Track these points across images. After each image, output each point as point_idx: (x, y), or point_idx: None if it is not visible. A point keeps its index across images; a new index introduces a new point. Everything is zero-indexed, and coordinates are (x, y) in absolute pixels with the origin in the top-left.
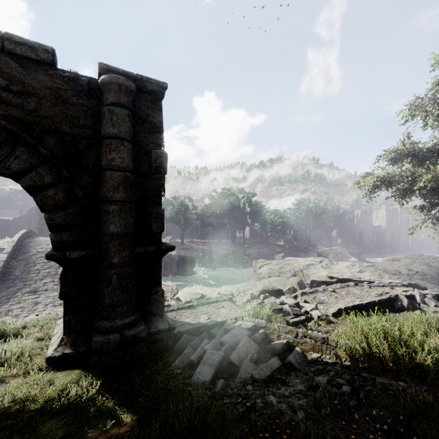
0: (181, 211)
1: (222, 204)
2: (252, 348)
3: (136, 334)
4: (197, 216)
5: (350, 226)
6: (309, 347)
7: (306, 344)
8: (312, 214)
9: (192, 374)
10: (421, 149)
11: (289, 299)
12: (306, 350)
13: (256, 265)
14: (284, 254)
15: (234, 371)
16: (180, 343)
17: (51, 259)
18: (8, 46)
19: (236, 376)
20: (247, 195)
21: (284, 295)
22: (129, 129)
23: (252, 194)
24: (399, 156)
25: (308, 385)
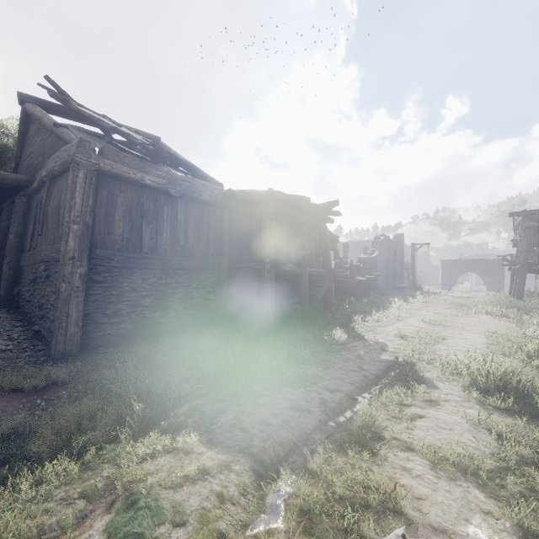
0: None
1: None
2: None
3: None
4: None
5: None
6: None
7: None
8: None
9: None
10: None
11: None
12: None
13: None
14: None
15: None
16: None
17: (486, 285)
18: (480, 260)
19: None
20: None
21: None
22: (497, 267)
23: None
24: None
25: None
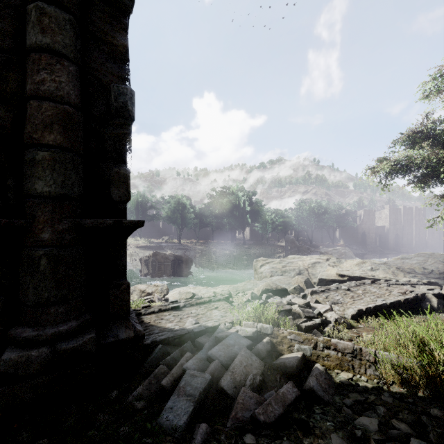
0: (178, 210)
1: (221, 202)
2: (254, 366)
3: (78, 347)
4: (195, 215)
5: (353, 226)
6: (335, 363)
7: (330, 359)
8: (314, 214)
9: (160, 409)
10: (443, 129)
11: (297, 299)
12: (331, 368)
13: (257, 263)
14: (285, 254)
15: (226, 405)
16: (152, 358)
17: None
18: None
19: (229, 414)
20: (248, 194)
21: (289, 295)
22: (71, 43)
23: (252, 192)
24: (418, 139)
25: (348, 435)
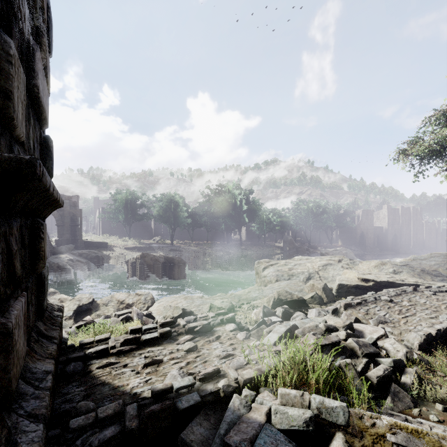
0: (170, 208)
1: (216, 201)
2: None
3: None
4: (189, 215)
5: (352, 226)
6: None
7: None
8: (313, 213)
9: None
10: None
11: (330, 317)
12: None
13: (259, 266)
14: (284, 256)
15: None
16: None
17: None
18: None
19: None
20: (244, 192)
21: (307, 306)
22: None
23: (249, 190)
24: None
25: None
